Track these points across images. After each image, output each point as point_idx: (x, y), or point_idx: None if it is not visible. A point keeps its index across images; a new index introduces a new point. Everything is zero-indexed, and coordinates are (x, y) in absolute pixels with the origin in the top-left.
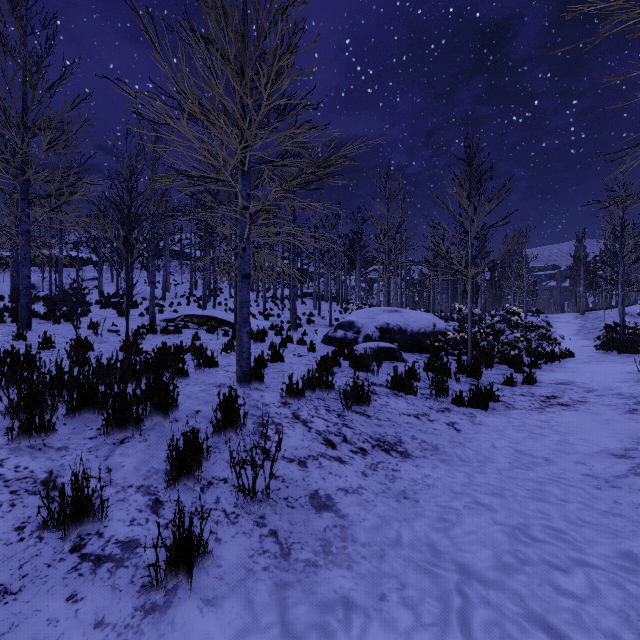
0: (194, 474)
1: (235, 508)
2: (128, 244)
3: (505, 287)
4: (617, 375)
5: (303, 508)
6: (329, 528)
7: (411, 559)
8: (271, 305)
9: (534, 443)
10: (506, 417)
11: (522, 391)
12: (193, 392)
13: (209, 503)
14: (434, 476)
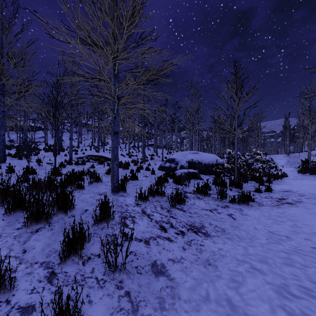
0: (78, 253)
1: (103, 276)
2: (55, 117)
3: (249, 141)
4: (313, 186)
5: (147, 274)
6: (163, 288)
7: (217, 312)
8: (132, 150)
9: (278, 226)
10: (259, 210)
11: (265, 195)
12: (85, 198)
13: (87, 273)
14: (225, 249)
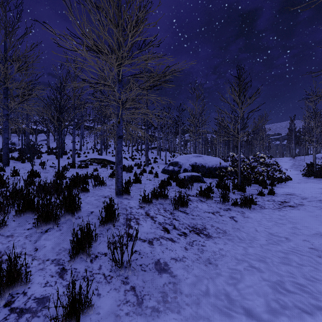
0: (86, 252)
1: (110, 272)
2: (59, 121)
3: (254, 144)
4: (316, 190)
5: (151, 271)
6: (166, 284)
7: (216, 305)
8: (135, 153)
9: (278, 228)
10: (261, 213)
11: (268, 198)
12: (90, 200)
13: (95, 269)
14: (225, 249)
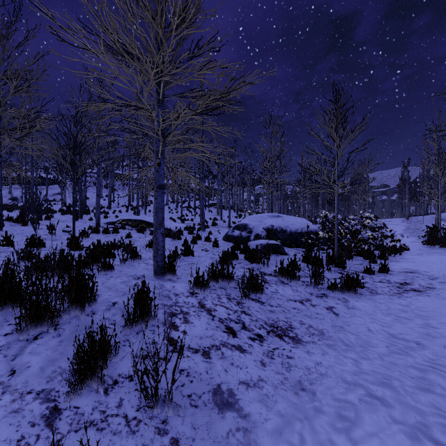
0: (97, 376)
1: (137, 412)
2: (74, 164)
3: (352, 200)
4: None
5: (206, 407)
6: (232, 432)
7: None
8: (187, 212)
9: (402, 326)
10: (373, 301)
11: (380, 278)
12: (114, 284)
13: (111, 408)
14: (325, 364)
